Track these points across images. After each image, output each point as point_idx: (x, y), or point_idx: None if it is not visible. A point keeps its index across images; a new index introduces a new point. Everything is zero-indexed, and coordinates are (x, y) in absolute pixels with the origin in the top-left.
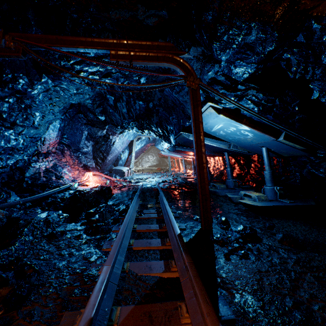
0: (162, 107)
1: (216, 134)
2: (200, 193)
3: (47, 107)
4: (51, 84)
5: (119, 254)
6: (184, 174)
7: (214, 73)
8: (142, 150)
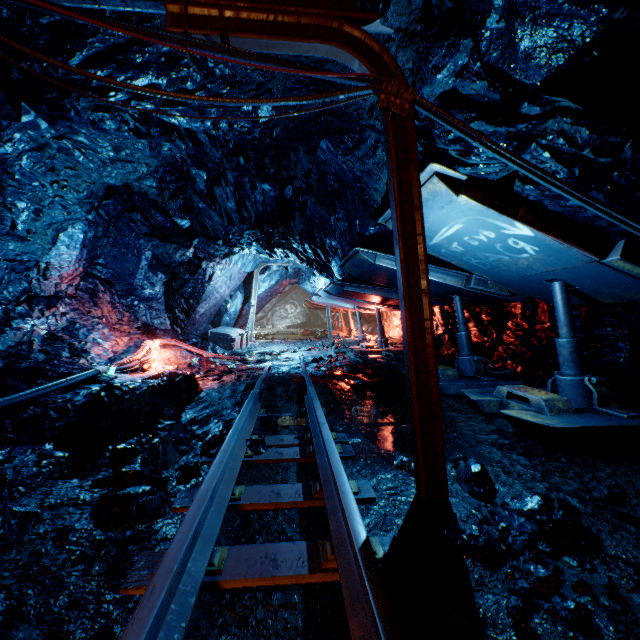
0: (313, 194)
1: (440, 251)
2: (415, 402)
3: (45, 190)
4: (49, 131)
5: (162, 632)
6: (360, 344)
7: (453, 73)
8: (272, 293)
